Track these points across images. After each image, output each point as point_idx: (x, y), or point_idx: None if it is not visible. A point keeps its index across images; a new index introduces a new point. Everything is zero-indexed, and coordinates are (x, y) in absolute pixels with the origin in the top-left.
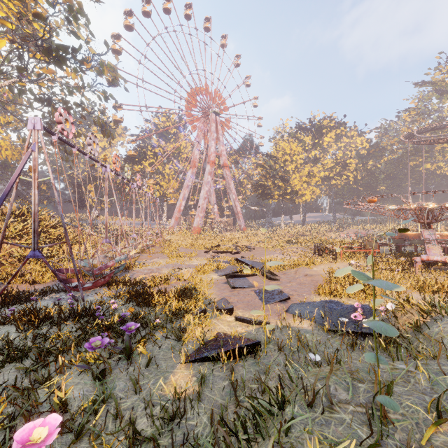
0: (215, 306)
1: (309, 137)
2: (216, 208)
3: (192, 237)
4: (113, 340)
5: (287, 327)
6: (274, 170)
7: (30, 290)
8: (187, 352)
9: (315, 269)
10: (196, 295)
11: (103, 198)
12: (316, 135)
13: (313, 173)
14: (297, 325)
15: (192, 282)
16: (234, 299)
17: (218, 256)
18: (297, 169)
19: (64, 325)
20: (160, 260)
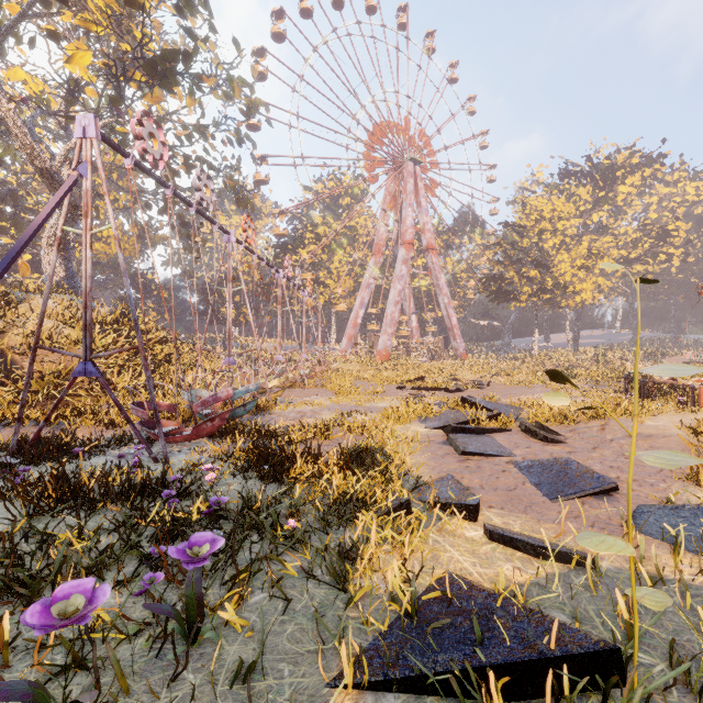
0: (430, 496)
1: (587, 188)
2: (415, 320)
3: (376, 366)
4: (162, 574)
5: (660, 580)
6: (520, 250)
7: (103, 436)
8: (359, 655)
9: (651, 424)
10: (384, 464)
11: (243, 308)
12: (601, 183)
13: (598, 250)
14: (694, 579)
15: (376, 437)
16: (471, 481)
17: (423, 394)
18: (565, 245)
19: (104, 511)
20: (320, 398)
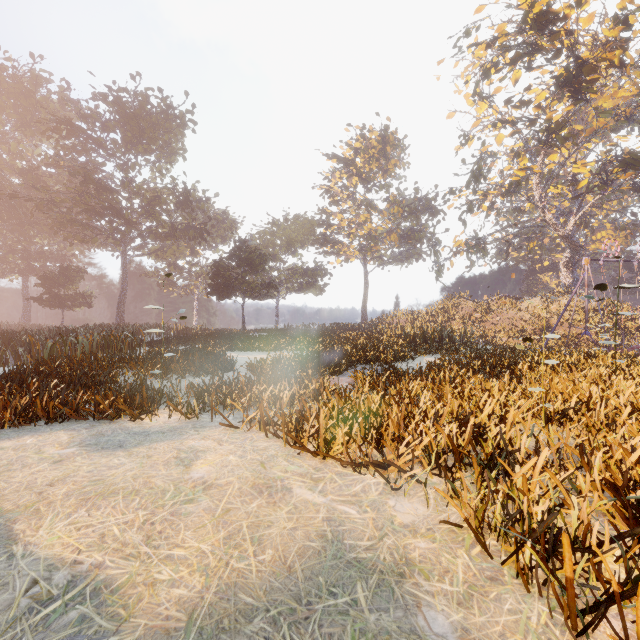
0: None
1: None
2: None
3: None
4: None
5: None
6: None
7: None
8: None
9: None
10: None
11: None
12: None
13: None
14: None
15: None
16: None
17: None
18: None
19: None
20: None
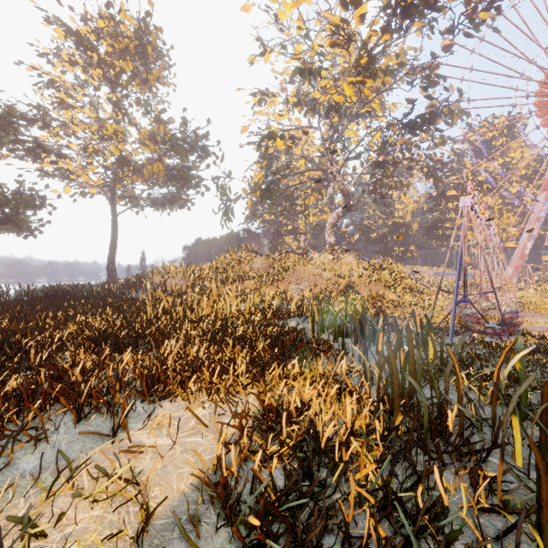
0: None
1: None
2: None
3: None
4: None
5: None
6: None
7: None
8: None
9: None
10: None
11: (410, 246)
12: None
13: None
14: None
15: None
16: None
17: None
18: None
19: None
20: (538, 319)
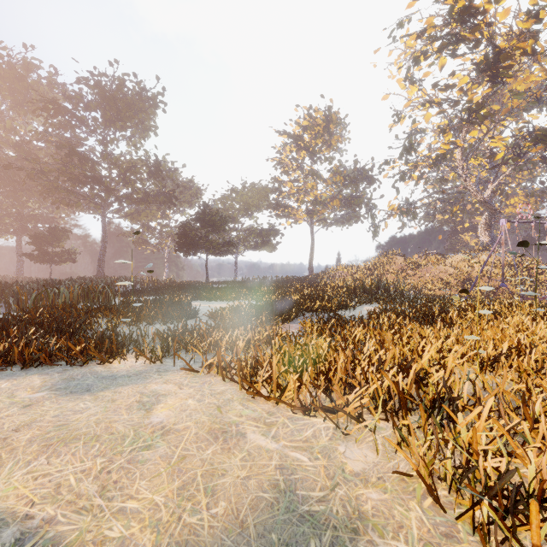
0: None
1: None
2: None
3: None
4: None
5: None
6: None
7: None
8: None
9: None
10: None
11: None
12: None
13: None
14: None
15: None
16: None
17: None
18: None
19: None
20: None
